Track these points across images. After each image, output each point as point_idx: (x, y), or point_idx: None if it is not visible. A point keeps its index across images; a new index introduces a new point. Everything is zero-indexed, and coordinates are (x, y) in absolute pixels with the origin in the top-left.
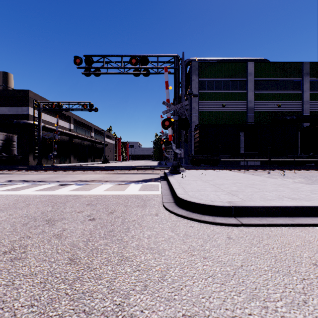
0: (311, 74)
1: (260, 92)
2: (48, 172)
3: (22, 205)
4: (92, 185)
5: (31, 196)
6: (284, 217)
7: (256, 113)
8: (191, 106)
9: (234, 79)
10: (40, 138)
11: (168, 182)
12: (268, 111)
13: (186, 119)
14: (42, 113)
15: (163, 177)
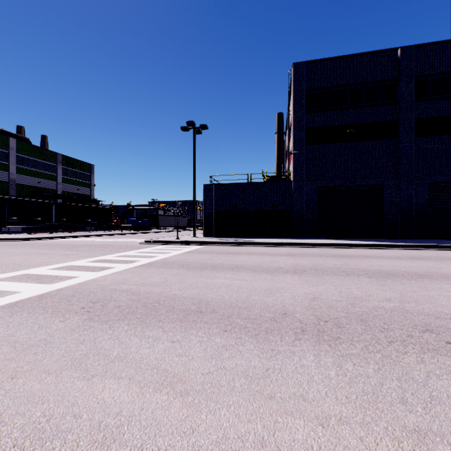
0: (64, 164)
1: (22, 167)
2: None
3: None
4: None
5: None
6: (44, 239)
7: (18, 185)
8: None
9: None
10: None
11: None
12: (30, 185)
13: None
14: None
15: None
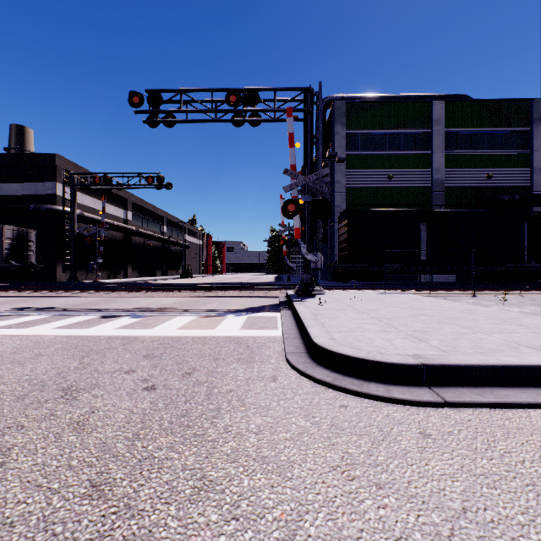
0: None
1: (454, 153)
2: (87, 293)
3: (25, 357)
4: (158, 317)
5: (46, 337)
6: (528, 387)
7: (447, 190)
8: (332, 179)
9: (409, 130)
10: (74, 236)
11: (293, 313)
12: (470, 187)
13: (325, 201)
14: (79, 192)
15: (285, 302)
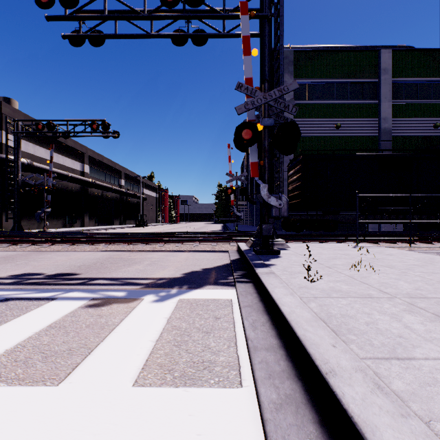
0: None
1: (401, 102)
2: None
3: None
4: (7, 305)
5: None
6: None
7: (394, 139)
8: None
9: (357, 80)
10: (18, 184)
11: (260, 294)
12: (416, 136)
13: (293, 124)
14: (30, 143)
15: (239, 263)
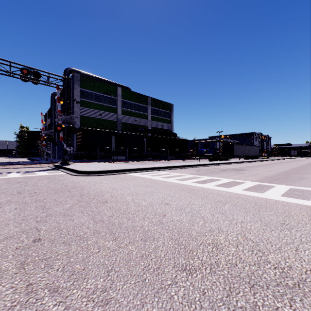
0: (152, 105)
1: (125, 109)
2: None
3: None
4: None
5: None
6: (118, 172)
7: (123, 123)
8: (73, 110)
9: (109, 96)
10: None
11: (65, 169)
12: (130, 123)
13: (74, 127)
14: None
15: (57, 167)
